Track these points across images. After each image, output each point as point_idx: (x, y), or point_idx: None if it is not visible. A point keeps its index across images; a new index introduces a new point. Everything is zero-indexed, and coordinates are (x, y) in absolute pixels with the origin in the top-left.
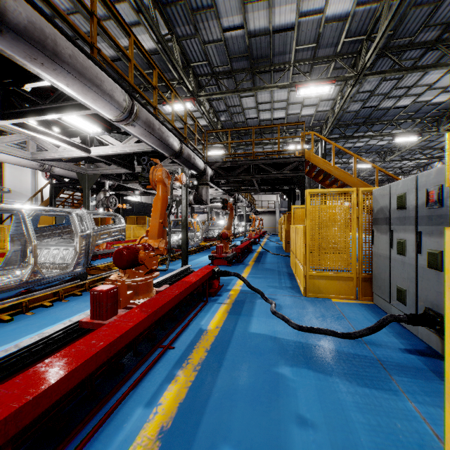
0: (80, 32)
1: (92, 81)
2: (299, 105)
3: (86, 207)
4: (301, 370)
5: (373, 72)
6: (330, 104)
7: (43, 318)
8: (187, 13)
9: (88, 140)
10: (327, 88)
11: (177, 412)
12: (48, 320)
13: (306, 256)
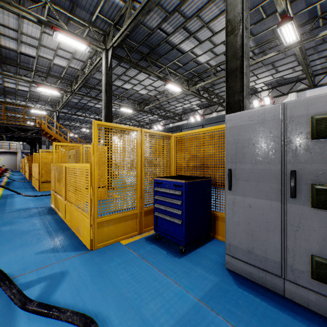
0: None
1: None
2: None
3: None
4: (35, 200)
5: (79, 93)
6: (60, 95)
7: None
8: None
9: None
10: (56, 92)
11: None
12: None
13: (40, 176)
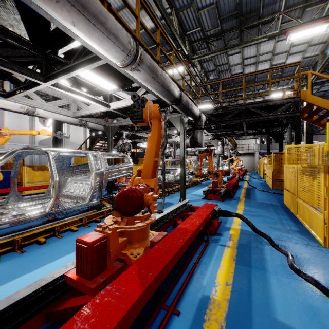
0: None
1: (96, 17)
2: (284, 55)
3: (109, 151)
4: None
5: None
6: (319, 48)
7: (66, 244)
8: None
9: (108, 97)
10: (322, 28)
11: None
12: (69, 247)
13: (327, 201)
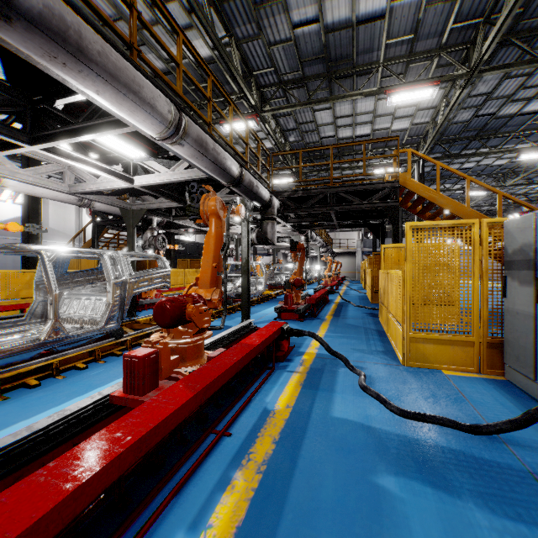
0: (116, 29)
1: (128, 86)
2: (389, 118)
3: (130, 248)
4: (413, 482)
5: (493, 66)
6: (430, 114)
7: (74, 384)
8: (248, 8)
9: (131, 167)
10: (428, 92)
11: None
12: (80, 388)
13: (406, 312)
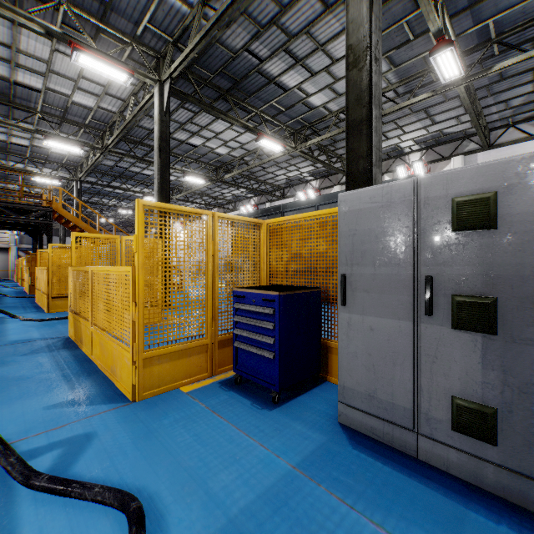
0: None
1: None
2: None
3: None
4: (42, 327)
5: (116, 151)
6: (84, 153)
7: None
8: None
9: None
10: (77, 149)
11: None
12: None
13: (49, 287)
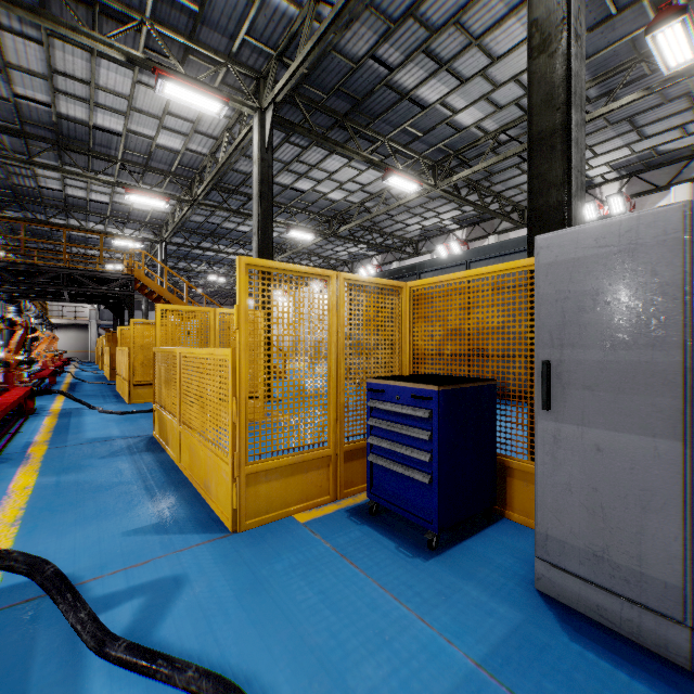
0: None
1: None
2: None
3: None
4: (123, 422)
5: (207, 203)
6: (170, 208)
7: None
8: None
9: None
10: (162, 204)
11: (52, 439)
12: None
13: (131, 372)
